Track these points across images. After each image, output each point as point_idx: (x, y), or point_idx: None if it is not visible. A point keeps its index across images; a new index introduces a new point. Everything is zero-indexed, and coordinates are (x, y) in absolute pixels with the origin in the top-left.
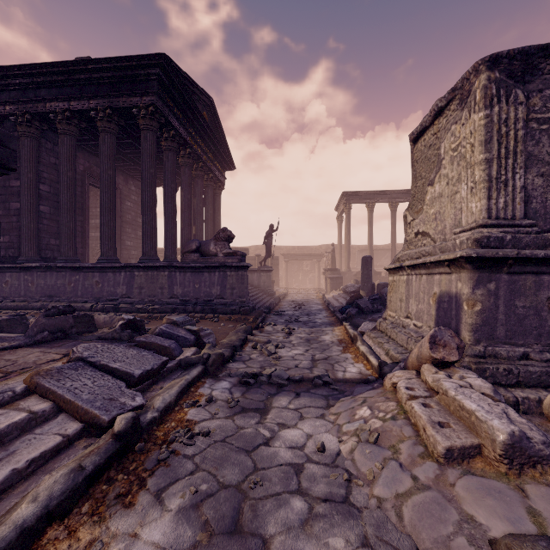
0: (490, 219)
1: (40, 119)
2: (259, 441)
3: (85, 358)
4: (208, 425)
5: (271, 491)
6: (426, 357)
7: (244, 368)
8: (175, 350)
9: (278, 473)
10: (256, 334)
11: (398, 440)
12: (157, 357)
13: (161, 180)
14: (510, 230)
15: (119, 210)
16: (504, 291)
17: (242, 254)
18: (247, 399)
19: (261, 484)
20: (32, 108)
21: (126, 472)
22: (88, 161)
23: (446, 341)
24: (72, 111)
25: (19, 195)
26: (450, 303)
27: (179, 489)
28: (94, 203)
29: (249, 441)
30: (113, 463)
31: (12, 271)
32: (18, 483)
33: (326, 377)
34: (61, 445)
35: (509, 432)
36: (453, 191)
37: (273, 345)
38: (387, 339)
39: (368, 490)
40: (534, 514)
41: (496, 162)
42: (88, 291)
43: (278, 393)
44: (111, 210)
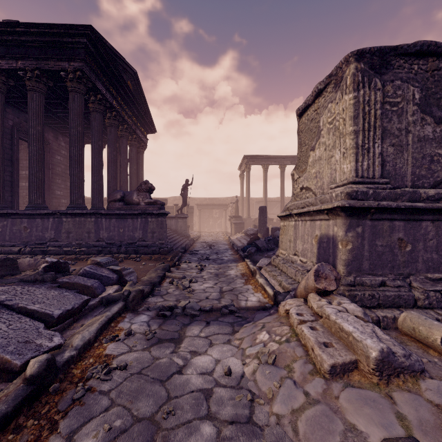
0: (357, 177)
1: None
2: (173, 370)
3: (2, 302)
4: (126, 359)
5: (183, 420)
6: (312, 287)
7: (162, 301)
8: (98, 288)
9: (189, 401)
10: (173, 271)
11: (292, 360)
12: (79, 296)
13: (90, 138)
14: (372, 186)
15: (48, 162)
16: (368, 234)
17: (162, 203)
18: (164, 330)
19: (174, 413)
20: None
21: (37, 416)
22: (18, 117)
23: (327, 274)
24: None
25: None
26: (328, 243)
27: (92, 428)
28: (24, 156)
29: (164, 371)
30: (23, 409)
31: None
32: None
33: (231, 307)
34: None
35: (379, 349)
36: (329, 155)
37: (188, 280)
38: (279, 272)
39: (268, 408)
40: (401, 418)
41: (361, 134)
42: (16, 236)
43: (190, 323)
44: (39, 162)
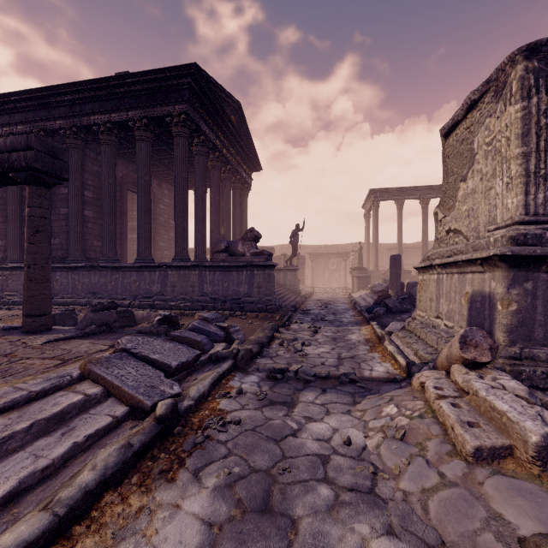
0: (527, 215)
1: (85, 132)
2: (287, 432)
3: (128, 350)
4: (239, 415)
5: (299, 478)
6: (456, 357)
7: (271, 363)
8: (207, 344)
9: (305, 462)
10: (282, 332)
11: (425, 438)
12: (191, 350)
13: (192, 183)
14: None
15: (153, 212)
16: (543, 291)
17: (269, 254)
18: (275, 392)
19: (289, 470)
20: (78, 122)
21: (167, 451)
22: (126, 167)
23: (478, 341)
24: (113, 122)
25: (67, 201)
26: (483, 303)
27: (214, 470)
28: (130, 206)
29: (277, 431)
30: (156, 443)
31: (61, 270)
32: (78, 454)
33: (352, 375)
34: (111, 425)
35: (542, 434)
36: (487, 186)
37: (300, 343)
38: (416, 339)
39: (393, 483)
40: None
41: (534, 156)
42: (126, 289)
43: (304, 388)
44: (147, 214)
